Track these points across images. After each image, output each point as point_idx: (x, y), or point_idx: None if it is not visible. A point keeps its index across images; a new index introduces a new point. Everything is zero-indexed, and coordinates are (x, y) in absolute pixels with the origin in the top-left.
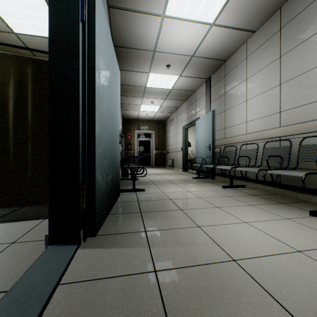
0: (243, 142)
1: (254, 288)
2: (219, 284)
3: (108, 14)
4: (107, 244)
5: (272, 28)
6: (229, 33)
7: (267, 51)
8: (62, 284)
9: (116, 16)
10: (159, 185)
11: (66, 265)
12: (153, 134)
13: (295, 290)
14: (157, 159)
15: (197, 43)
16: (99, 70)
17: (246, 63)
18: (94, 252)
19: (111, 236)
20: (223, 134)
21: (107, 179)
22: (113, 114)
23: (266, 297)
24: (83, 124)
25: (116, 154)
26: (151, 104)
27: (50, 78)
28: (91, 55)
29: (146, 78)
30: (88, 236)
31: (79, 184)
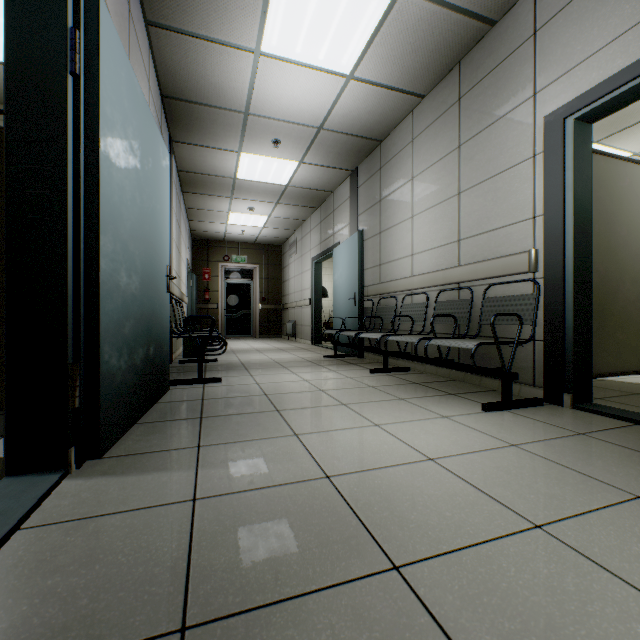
0: (408, 291)
1: (337, 508)
2: (288, 507)
3: (147, 36)
4: (122, 469)
5: (448, 95)
6: (381, 95)
7: (442, 133)
8: (24, 529)
9: (164, 42)
10: (254, 372)
11: (35, 502)
12: (256, 272)
13: (393, 505)
14: (264, 321)
15: (327, 107)
16: (110, 159)
17: (412, 150)
18: (93, 483)
19: (133, 457)
20: (377, 276)
21: (133, 358)
22: (150, 235)
23: (347, 517)
24: (75, 257)
25: (158, 312)
26: (250, 212)
27: (8, 172)
28: (92, 135)
29: (236, 161)
30: (87, 458)
31: (68, 364)
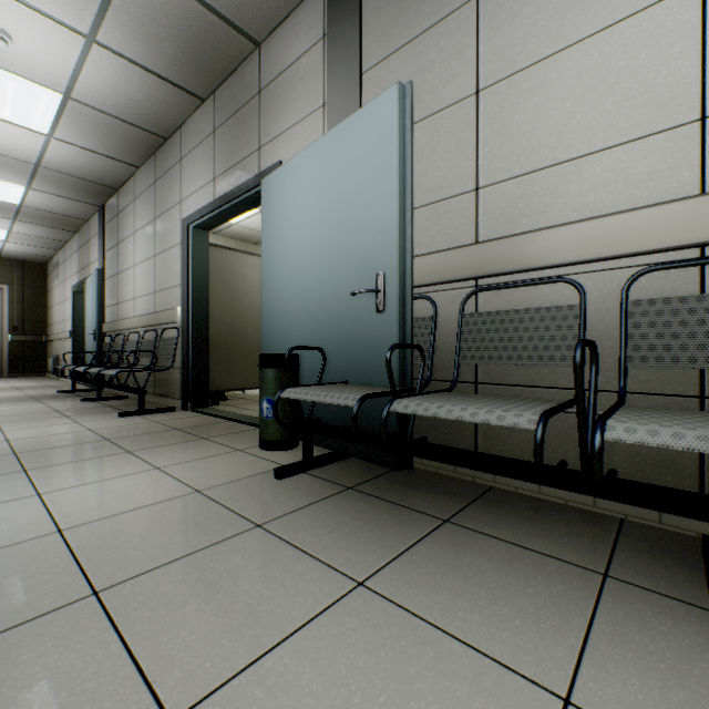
0: (133, 330)
1: None
2: None
3: None
4: None
5: (151, 175)
6: (95, 157)
7: (149, 204)
8: None
9: None
10: None
11: None
12: (4, 294)
13: None
14: (18, 356)
15: (37, 151)
16: None
17: (135, 207)
18: None
19: None
20: (117, 314)
21: None
22: None
23: None
24: None
25: None
26: None
27: None
28: None
29: None
30: None
31: None
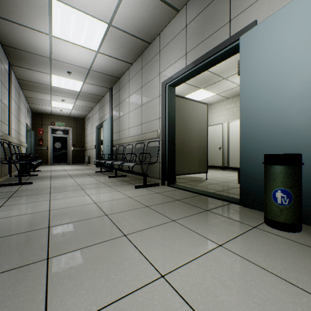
0: (128, 143)
1: (44, 217)
2: (25, 219)
3: None
4: None
5: (139, 66)
6: (114, 61)
7: (137, 80)
8: None
9: None
10: (54, 179)
11: None
12: (70, 131)
13: (66, 215)
14: (75, 156)
15: (90, 61)
16: None
17: (129, 84)
18: None
19: None
20: (118, 136)
21: None
22: None
23: (45, 219)
24: None
25: None
26: (63, 102)
27: None
28: None
29: (50, 78)
30: None
31: None
